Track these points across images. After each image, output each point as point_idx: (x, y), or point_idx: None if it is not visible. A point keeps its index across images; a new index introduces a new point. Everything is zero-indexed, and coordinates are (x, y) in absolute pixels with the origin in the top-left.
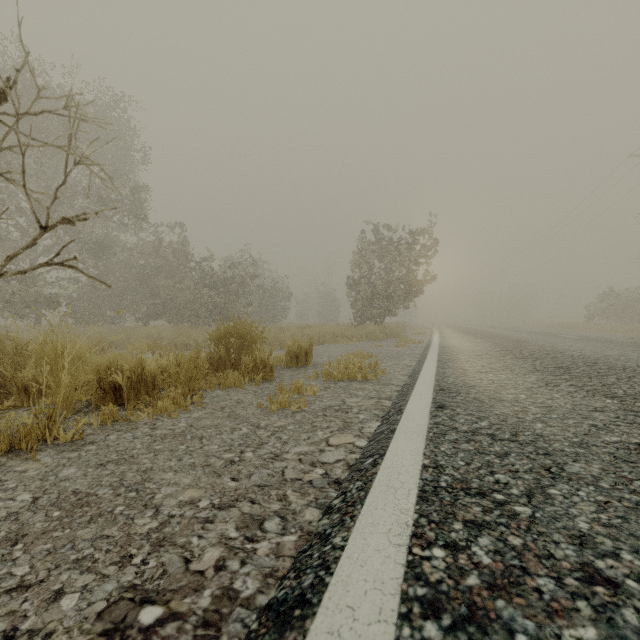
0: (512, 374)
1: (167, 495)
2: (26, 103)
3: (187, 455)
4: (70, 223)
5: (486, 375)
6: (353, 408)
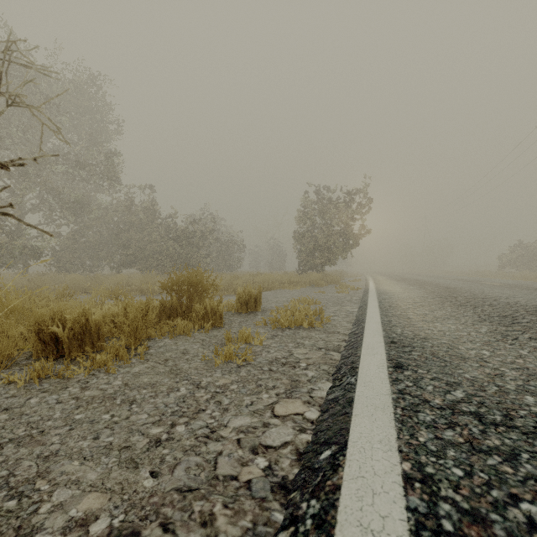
0: (460, 324)
1: (56, 506)
2: (12, 79)
3: (107, 430)
4: (3, 168)
5: (433, 325)
6: (301, 361)
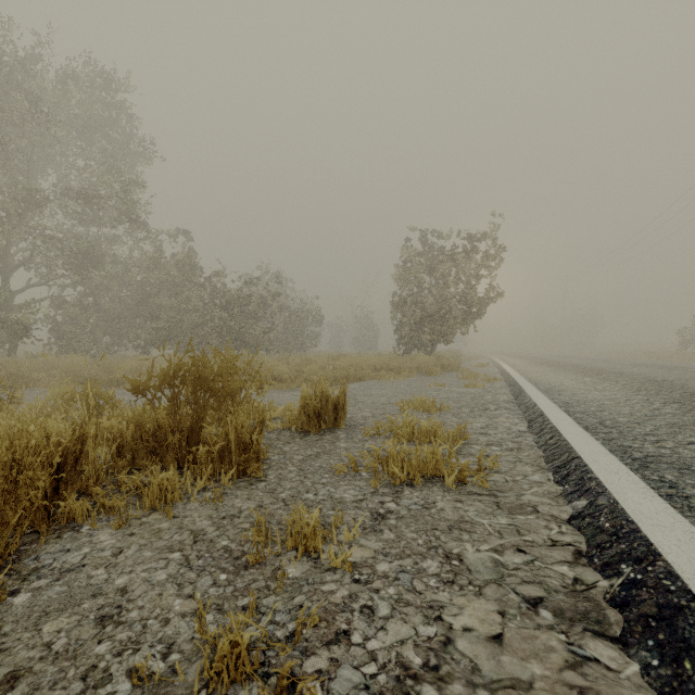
0: None
1: None
2: None
3: None
4: None
5: None
6: None
